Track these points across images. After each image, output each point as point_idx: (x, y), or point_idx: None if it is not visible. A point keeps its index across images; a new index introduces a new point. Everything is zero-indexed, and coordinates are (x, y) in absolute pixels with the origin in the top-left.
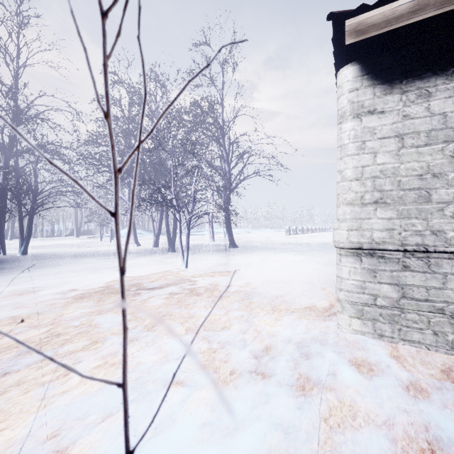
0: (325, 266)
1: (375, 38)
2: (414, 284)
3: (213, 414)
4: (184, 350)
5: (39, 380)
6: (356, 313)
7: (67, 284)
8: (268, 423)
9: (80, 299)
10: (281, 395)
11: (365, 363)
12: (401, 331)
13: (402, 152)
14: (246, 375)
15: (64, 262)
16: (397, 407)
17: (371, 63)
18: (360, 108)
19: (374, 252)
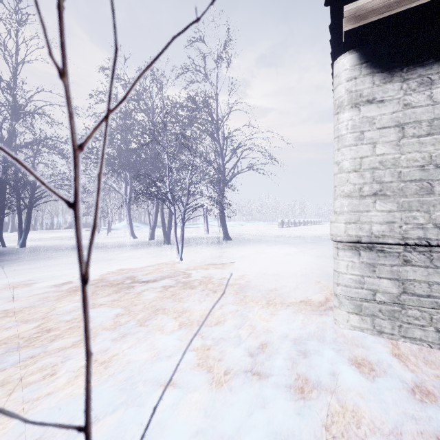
0: (319, 258)
1: (375, 24)
2: (415, 279)
3: (207, 421)
4: (177, 347)
5: (24, 380)
6: (354, 308)
7: (62, 277)
8: (266, 431)
9: (74, 292)
10: (279, 399)
11: (366, 362)
12: (401, 328)
13: (403, 142)
14: (241, 375)
15: (61, 254)
16: (404, 413)
17: (370, 51)
18: (359, 98)
19: (373, 245)
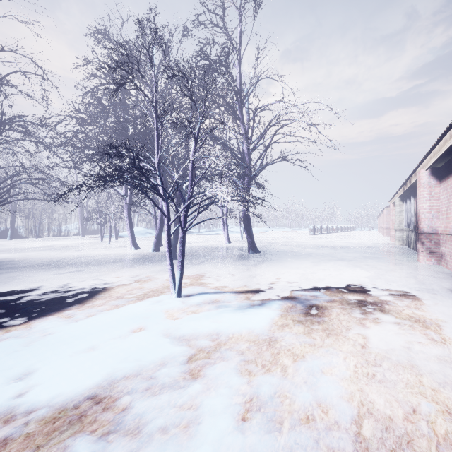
0: (429, 297)
1: None
2: None
3: None
4: None
5: None
6: None
7: None
8: None
9: None
10: None
11: None
12: None
13: None
14: None
15: (10, 277)
16: None
17: None
18: None
19: None
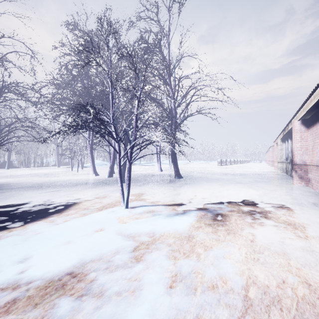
0: (299, 208)
1: None
2: None
3: None
4: None
5: None
6: None
7: None
8: None
9: None
10: None
11: None
12: None
13: None
14: None
15: (9, 195)
16: None
17: None
18: None
19: None
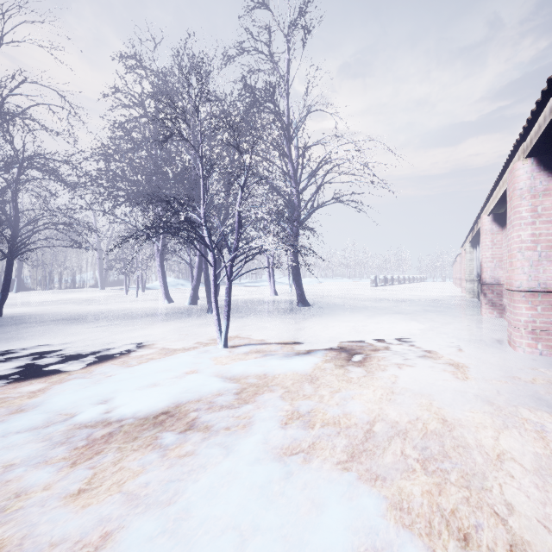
0: (474, 346)
1: None
2: None
3: None
4: None
5: None
6: None
7: None
8: None
9: None
10: None
11: None
12: None
13: None
14: None
15: (41, 330)
16: None
17: None
18: None
19: None
